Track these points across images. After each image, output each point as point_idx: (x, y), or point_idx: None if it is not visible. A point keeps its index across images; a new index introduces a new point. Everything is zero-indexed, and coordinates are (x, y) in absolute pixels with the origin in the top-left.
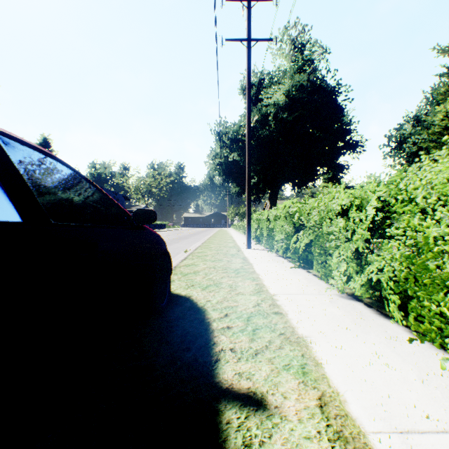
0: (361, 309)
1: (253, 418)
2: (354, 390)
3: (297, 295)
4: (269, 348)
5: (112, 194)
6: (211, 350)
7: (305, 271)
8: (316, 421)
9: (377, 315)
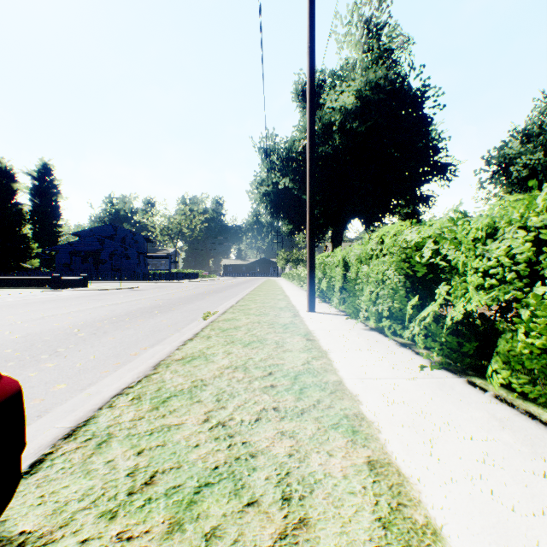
0: None
1: None
2: None
3: None
4: None
5: (129, 235)
6: None
7: (463, 381)
8: None
9: None
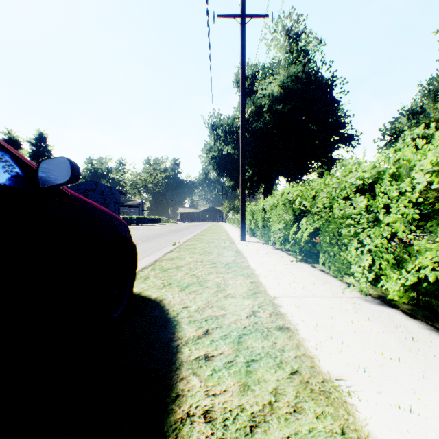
0: (403, 320)
1: None
2: None
3: (306, 297)
4: (277, 411)
5: (107, 189)
6: (167, 416)
7: (309, 265)
8: None
9: (432, 332)
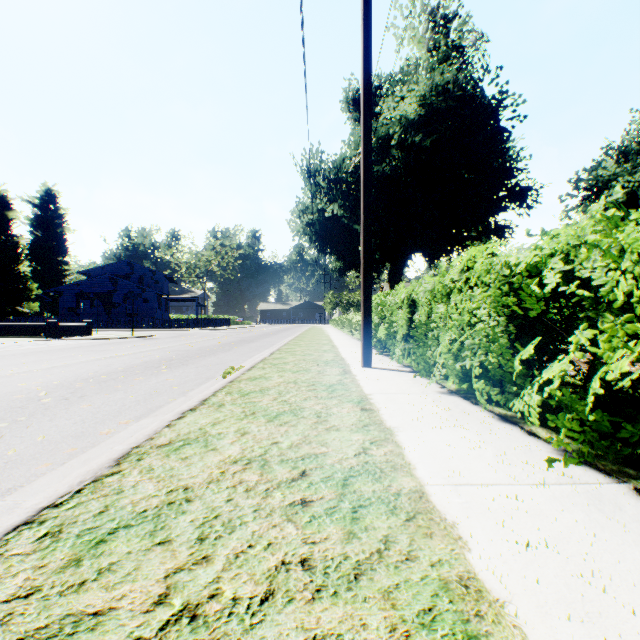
0: None
1: None
2: None
3: None
4: None
5: (148, 273)
6: None
7: (629, 490)
8: None
9: None
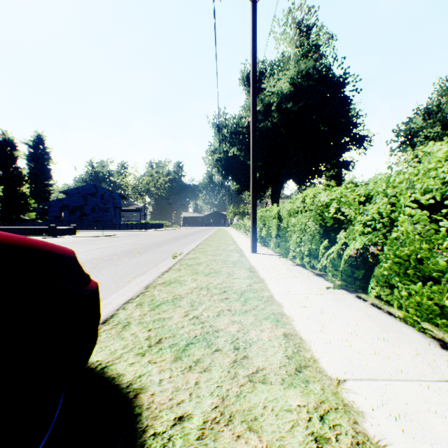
0: None
1: None
2: None
3: (393, 382)
4: None
5: (107, 192)
6: None
7: (353, 295)
8: None
9: None
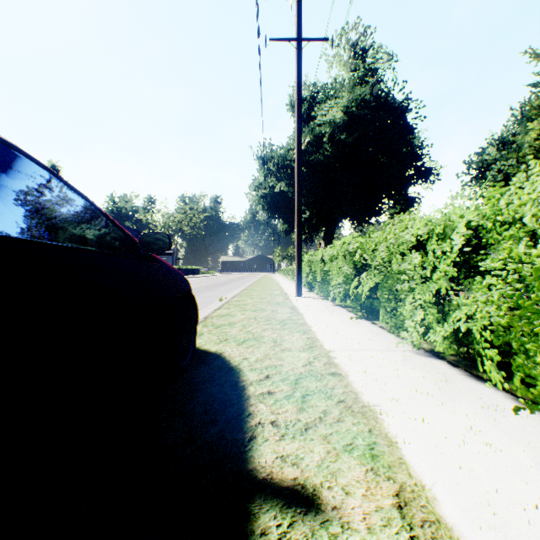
0: (444, 368)
1: (301, 526)
2: (446, 482)
3: (360, 351)
4: (324, 421)
5: (134, 233)
6: (245, 423)
7: (369, 322)
8: (393, 531)
9: (467, 376)
